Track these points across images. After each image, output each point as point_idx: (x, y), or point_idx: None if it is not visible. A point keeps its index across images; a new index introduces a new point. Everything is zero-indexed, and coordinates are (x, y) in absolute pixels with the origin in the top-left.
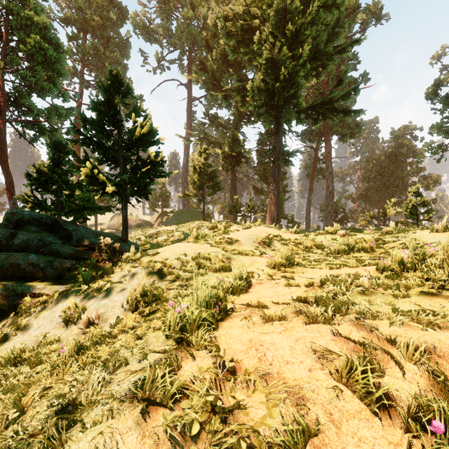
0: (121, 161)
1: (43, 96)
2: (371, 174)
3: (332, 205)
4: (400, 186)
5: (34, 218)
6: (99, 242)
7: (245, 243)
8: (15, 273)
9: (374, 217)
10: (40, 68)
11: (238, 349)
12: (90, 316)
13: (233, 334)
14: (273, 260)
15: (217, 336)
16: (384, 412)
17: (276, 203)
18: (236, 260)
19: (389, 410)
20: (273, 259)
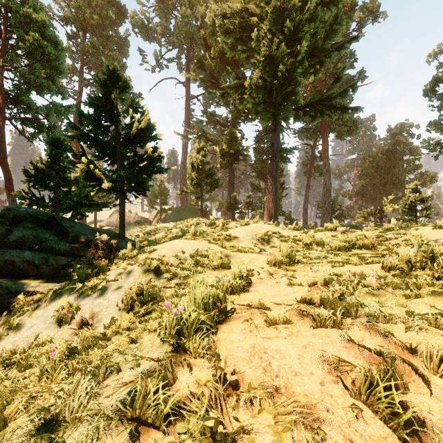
0: (118, 157)
1: (42, 93)
2: (368, 171)
3: (330, 202)
4: (396, 183)
5: (31, 214)
6: (96, 239)
7: (243, 239)
8: (9, 271)
9: (371, 214)
10: (39, 65)
11: (240, 356)
12: (84, 315)
13: (234, 338)
14: (274, 257)
15: (217, 341)
16: (414, 438)
17: (274, 200)
18: (235, 257)
19: (419, 435)
20: (273, 257)
